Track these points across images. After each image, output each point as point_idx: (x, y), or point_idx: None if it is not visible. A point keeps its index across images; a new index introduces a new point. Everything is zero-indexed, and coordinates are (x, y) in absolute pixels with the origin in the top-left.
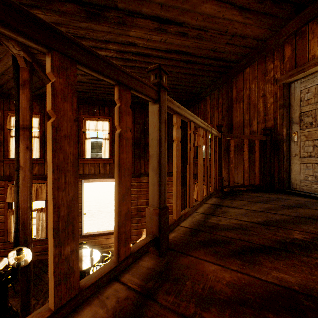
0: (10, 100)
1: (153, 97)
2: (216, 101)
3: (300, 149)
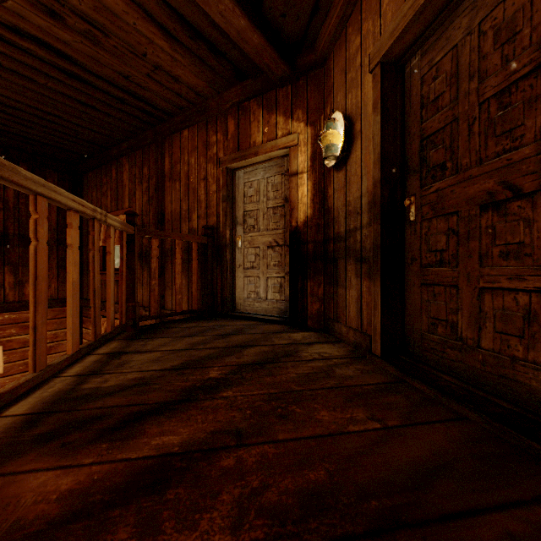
0: None
1: None
2: (140, 169)
3: (244, 259)
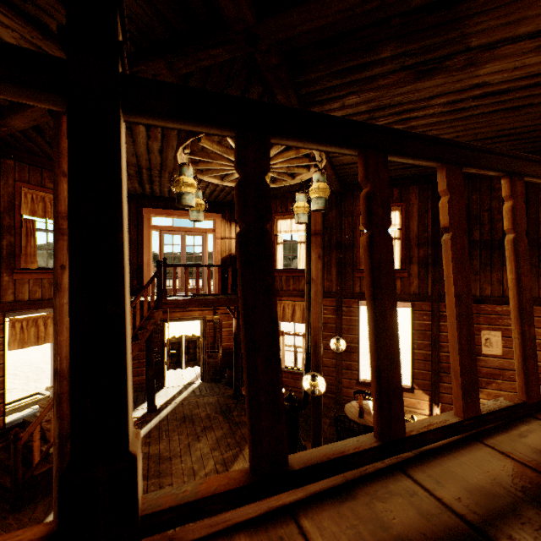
0: (276, 200)
1: None
2: None
3: None
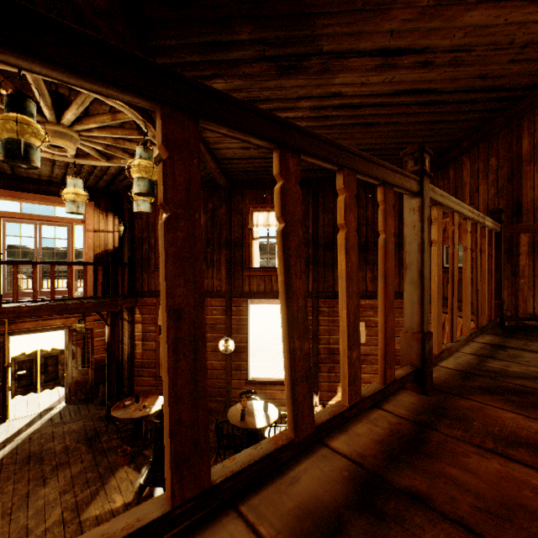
0: None
1: (415, 189)
2: (484, 162)
3: None
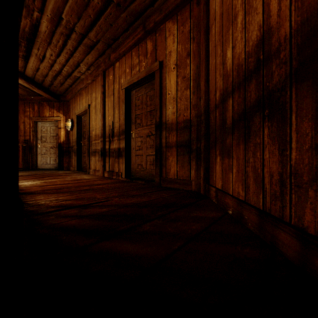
0: None
1: None
2: None
3: (41, 151)
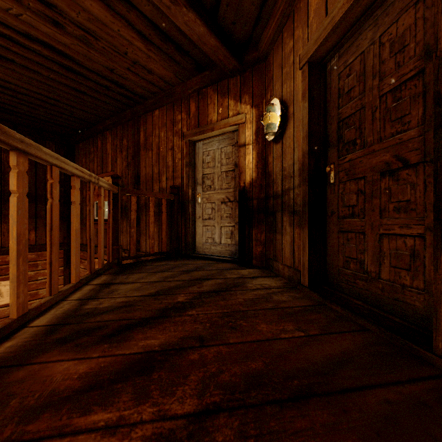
0: None
1: None
2: (120, 141)
3: (203, 212)
